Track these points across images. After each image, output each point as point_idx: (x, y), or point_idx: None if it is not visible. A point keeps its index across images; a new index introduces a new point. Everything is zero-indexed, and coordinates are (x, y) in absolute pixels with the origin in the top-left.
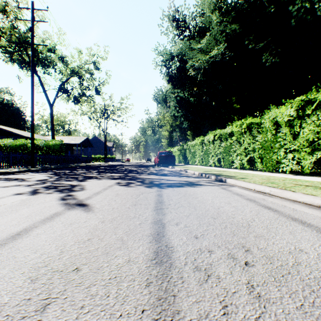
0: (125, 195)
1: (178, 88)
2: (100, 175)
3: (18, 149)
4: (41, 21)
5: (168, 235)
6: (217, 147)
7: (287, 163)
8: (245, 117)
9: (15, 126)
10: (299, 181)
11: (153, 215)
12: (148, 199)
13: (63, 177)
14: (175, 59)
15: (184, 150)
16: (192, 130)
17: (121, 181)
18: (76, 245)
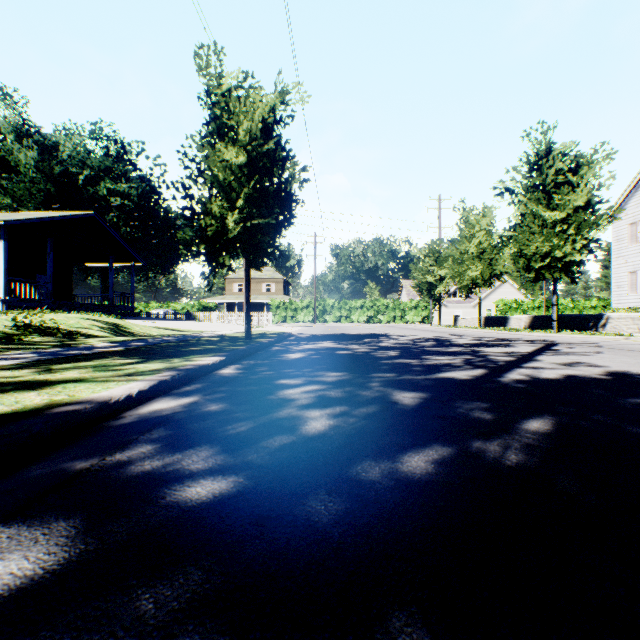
0: None
1: None
2: None
3: None
4: None
5: None
6: None
7: None
8: None
9: None
10: None
11: None
12: None
13: None
14: None
15: None
16: None
17: None
18: None
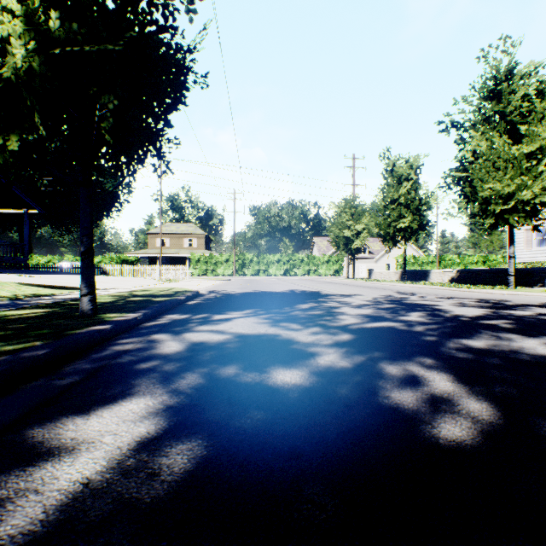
0: None
1: None
2: None
3: None
4: None
5: None
6: None
7: None
8: None
9: None
10: None
11: None
12: None
13: None
14: None
15: None
16: None
17: None
18: None
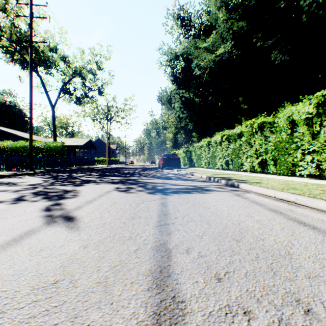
0: (123, 204)
1: (183, 89)
2: (99, 179)
3: (19, 151)
4: (40, 17)
5: (176, 274)
6: (225, 149)
7: (305, 165)
8: (253, 118)
9: (17, 128)
10: (324, 186)
11: (155, 235)
12: (150, 209)
13: (59, 181)
14: (180, 59)
15: (190, 152)
16: (197, 132)
17: (121, 185)
18: (31, 296)
